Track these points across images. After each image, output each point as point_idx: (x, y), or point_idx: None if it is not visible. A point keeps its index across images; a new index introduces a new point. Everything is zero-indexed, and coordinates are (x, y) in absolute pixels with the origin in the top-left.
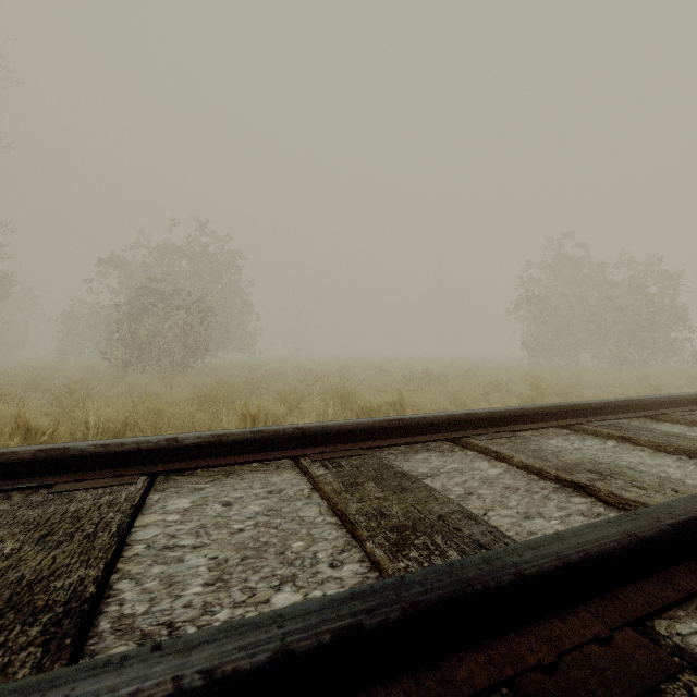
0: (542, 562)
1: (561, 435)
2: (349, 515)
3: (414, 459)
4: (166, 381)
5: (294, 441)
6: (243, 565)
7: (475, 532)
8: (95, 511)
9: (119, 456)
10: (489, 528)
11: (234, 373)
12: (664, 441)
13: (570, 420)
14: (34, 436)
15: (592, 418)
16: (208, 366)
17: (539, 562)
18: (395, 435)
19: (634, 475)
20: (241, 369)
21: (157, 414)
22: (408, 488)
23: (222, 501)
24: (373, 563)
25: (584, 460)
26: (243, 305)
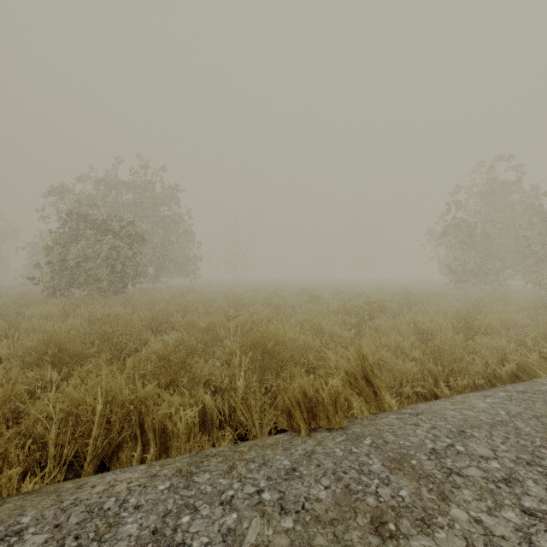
0: None
1: None
2: None
3: None
4: (63, 312)
5: None
6: None
7: None
8: None
9: None
10: None
11: (162, 298)
12: None
13: None
14: None
15: None
16: (145, 290)
17: None
18: None
19: None
20: (172, 294)
21: None
22: None
23: None
24: None
25: None
26: (183, 234)
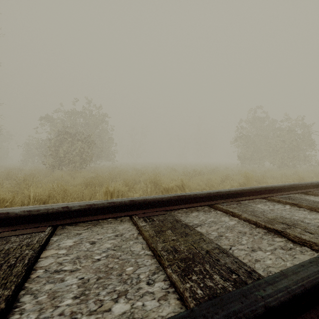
0: (280, 296)
1: (262, 202)
2: (157, 251)
3: (190, 215)
4: (71, 175)
5: (130, 207)
6: (97, 283)
7: (227, 261)
8: (18, 249)
9: (37, 216)
10: (235, 259)
11: (104, 171)
12: (315, 206)
13: (266, 195)
14: (2, 203)
15: (277, 194)
16: (92, 167)
17: (278, 296)
18: (181, 203)
19: (305, 225)
20: (107, 169)
21: (65, 191)
22: (189, 233)
23: (90, 241)
24: (171, 282)
25: (277, 216)
26: (109, 139)
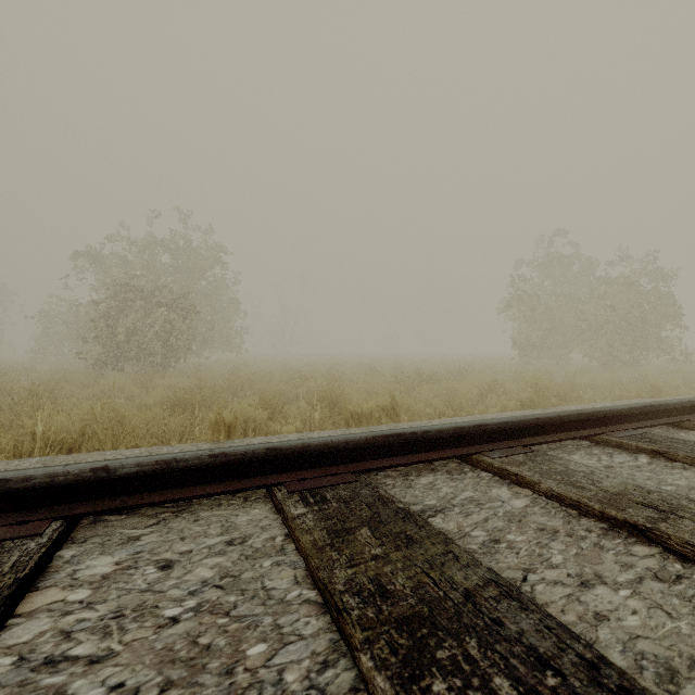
0: None
1: (581, 447)
2: (334, 594)
3: (416, 484)
4: (142, 383)
5: (267, 465)
6: None
7: (525, 627)
8: None
9: (25, 494)
10: (544, 619)
11: (218, 373)
12: None
13: (589, 430)
14: None
15: (613, 427)
16: (192, 366)
17: None
18: (393, 453)
19: None
20: (225, 369)
21: (120, 422)
22: (416, 538)
23: (159, 560)
24: None
25: (627, 486)
26: (229, 303)
